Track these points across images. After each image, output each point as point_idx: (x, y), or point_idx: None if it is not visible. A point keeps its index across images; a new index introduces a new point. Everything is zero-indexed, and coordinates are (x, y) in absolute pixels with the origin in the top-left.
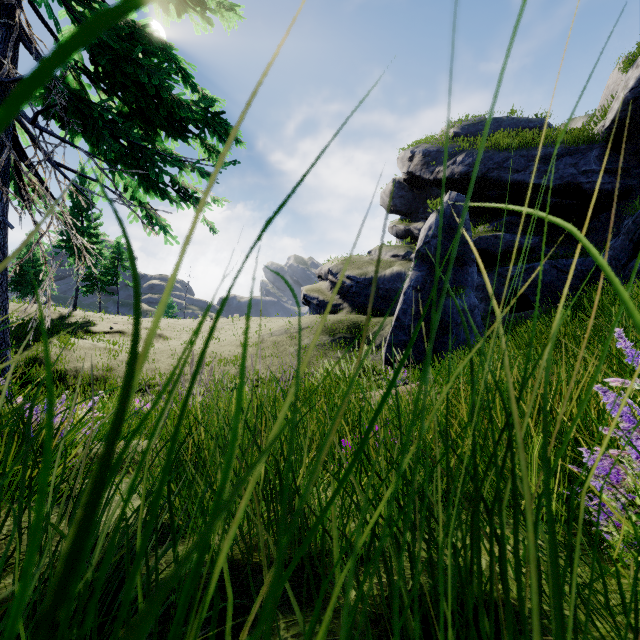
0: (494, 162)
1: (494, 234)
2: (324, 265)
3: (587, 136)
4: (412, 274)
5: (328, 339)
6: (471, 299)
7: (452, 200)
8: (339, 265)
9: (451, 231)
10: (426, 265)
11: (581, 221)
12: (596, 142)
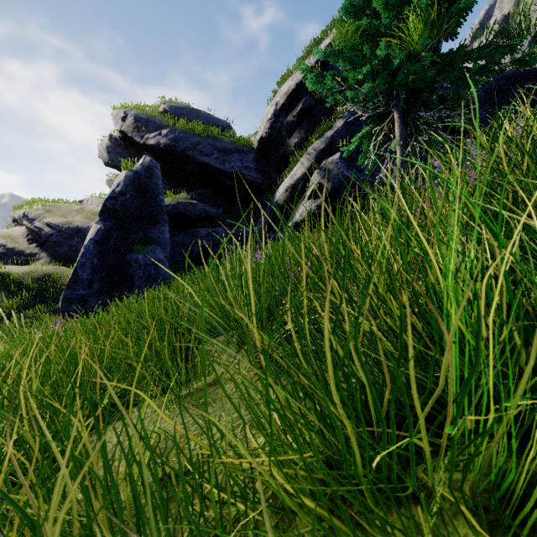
0: (190, 143)
1: (190, 201)
2: (22, 208)
3: (249, 143)
4: (95, 227)
5: (4, 295)
6: (156, 254)
7: (146, 164)
8: (39, 210)
9: (143, 192)
10: (112, 220)
11: (248, 202)
12: (253, 148)
